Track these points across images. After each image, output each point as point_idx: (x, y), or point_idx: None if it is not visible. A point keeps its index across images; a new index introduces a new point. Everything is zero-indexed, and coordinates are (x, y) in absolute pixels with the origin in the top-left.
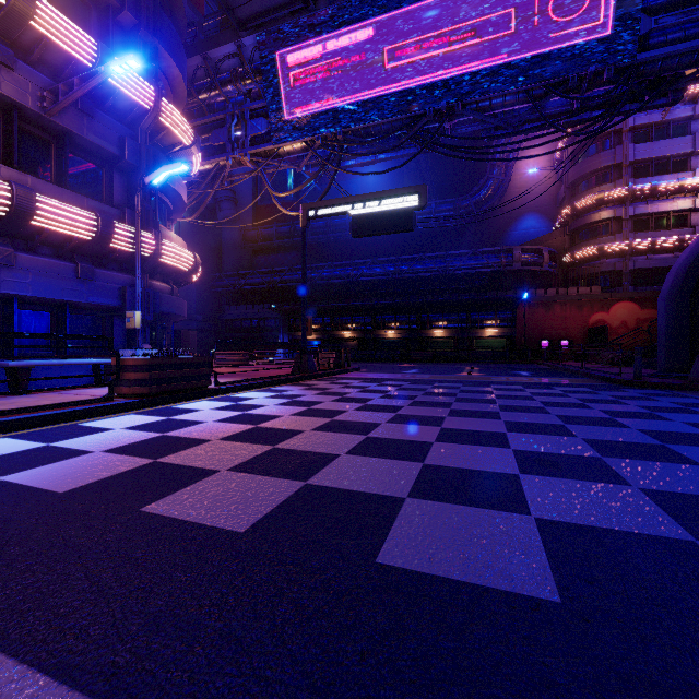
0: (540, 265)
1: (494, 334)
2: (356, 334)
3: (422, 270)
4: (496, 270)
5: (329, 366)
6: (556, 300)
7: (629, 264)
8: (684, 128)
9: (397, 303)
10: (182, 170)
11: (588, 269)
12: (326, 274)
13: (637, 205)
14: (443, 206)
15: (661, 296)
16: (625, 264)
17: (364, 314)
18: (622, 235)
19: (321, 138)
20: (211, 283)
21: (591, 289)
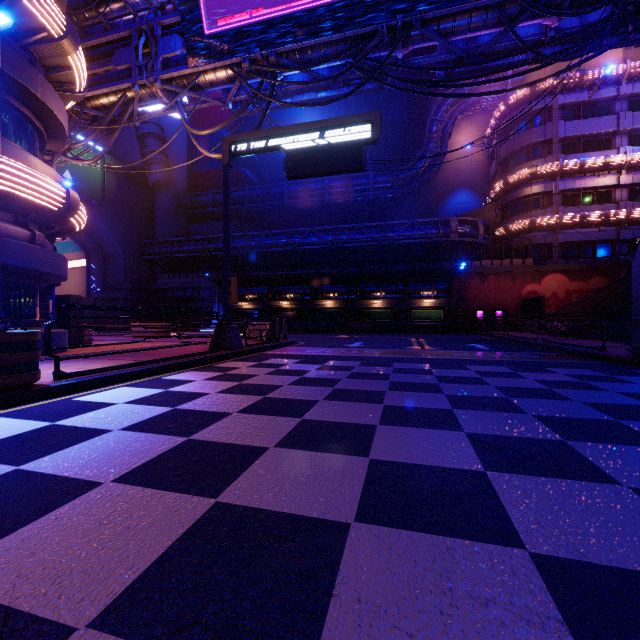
0: (475, 237)
1: (431, 305)
2: (294, 304)
3: (360, 239)
4: (434, 241)
5: (261, 339)
6: (491, 272)
7: (559, 237)
8: (608, 108)
9: (335, 272)
10: (3, 26)
11: (520, 241)
12: (263, 242)
13: (566, 181)
14: (381, 178)
15: (637, 259)
16: (555, 237)
17: (302, 283)
18: (552, 209)
19: (249, 61)
20: (141, 250)
21: (523, 261)
